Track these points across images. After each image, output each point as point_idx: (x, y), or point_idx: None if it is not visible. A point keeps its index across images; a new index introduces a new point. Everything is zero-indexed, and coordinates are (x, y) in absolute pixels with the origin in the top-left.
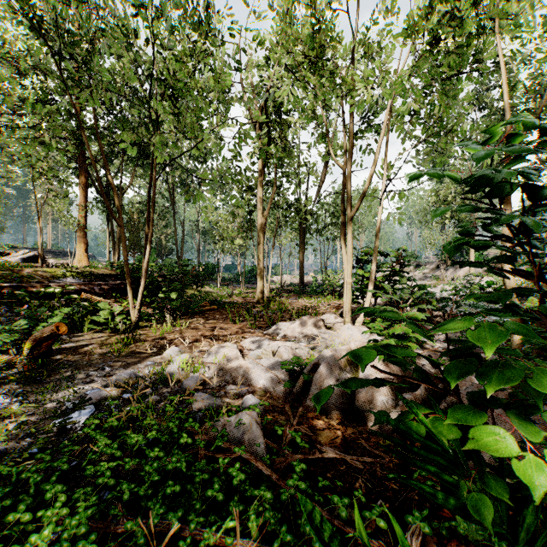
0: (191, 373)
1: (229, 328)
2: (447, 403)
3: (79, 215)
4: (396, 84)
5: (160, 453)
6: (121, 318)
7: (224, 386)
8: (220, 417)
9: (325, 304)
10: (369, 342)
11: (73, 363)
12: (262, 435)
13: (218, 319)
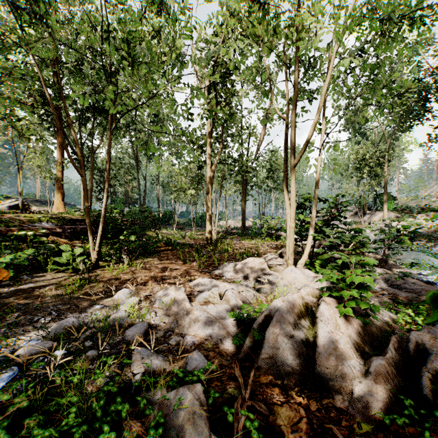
0: (137, 318)
1: (180, 268)
2: (430, 373)
3: (57, 170)
4: (350, 18)
5: None
6: (82, 259)
7: (169, 337)
8: (158, 387)
9: (264, 245)
10: (322, 290)
11: (23, 306)
12: (208, 428)
13: (171, 259)
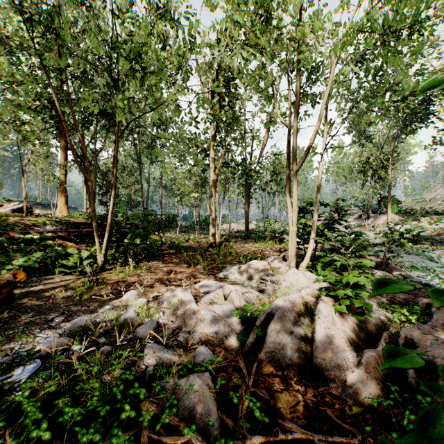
0: (146, 318)
1: (185, 271)
2: None
3: (60, 173)
4: (347, 34)
5: (95, 435)
6: (89, 262)
7: (177, 334)
8: (170, 376)
9: (267, 248)
10: (320, 290)
11: (36, 307)
12: (216, 407)
13: (175, 262)
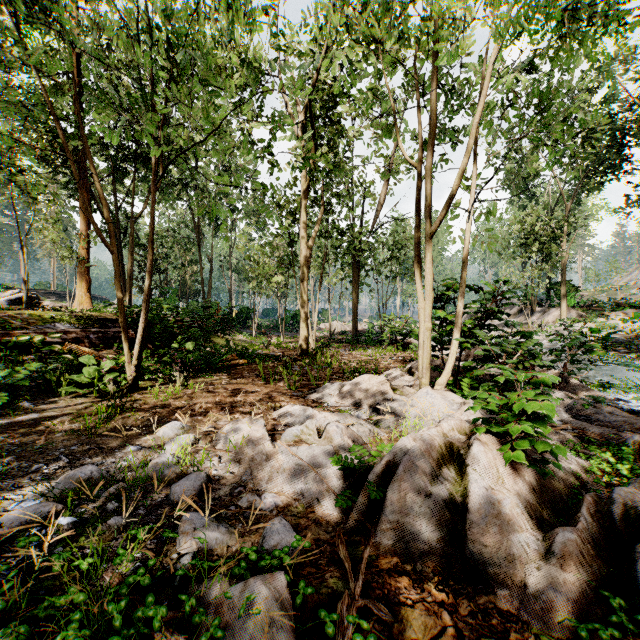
0: (190, 467)
1: (260, 391)
2: None
3: (80, 247)
4: (517, 3)
5: None
6: (112, 377)
7: (238, 495)
8: (216, 578)
9: (385, 357)
10: (474, 422)
11: (17, 448)
12: None
13: (247, 377)
